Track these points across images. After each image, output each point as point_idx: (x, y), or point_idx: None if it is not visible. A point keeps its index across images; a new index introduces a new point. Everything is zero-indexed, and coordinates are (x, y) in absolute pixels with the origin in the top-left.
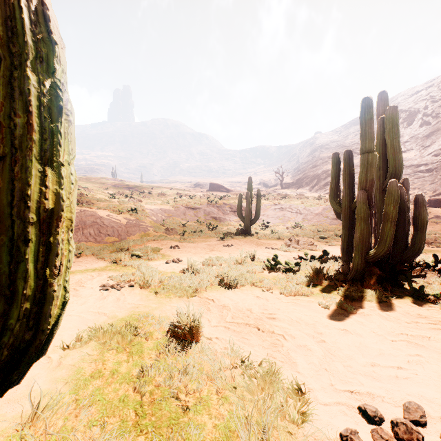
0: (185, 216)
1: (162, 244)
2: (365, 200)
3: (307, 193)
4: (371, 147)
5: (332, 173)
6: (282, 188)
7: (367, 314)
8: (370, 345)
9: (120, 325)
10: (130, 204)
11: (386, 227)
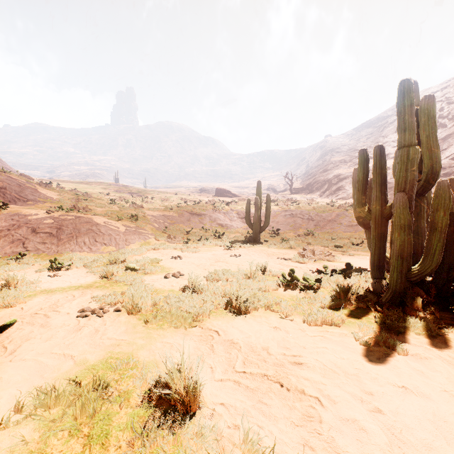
0: (190, 223)
1: (163, 254)
2: (406, 205)
3: (318, 199)
4: (412, 139)
5: (359, 174)
6: (292, 193)
7: (425, 357)
8: (450, 419)
9: (87, 378)
10: (131, 210)
11: (435, 237)
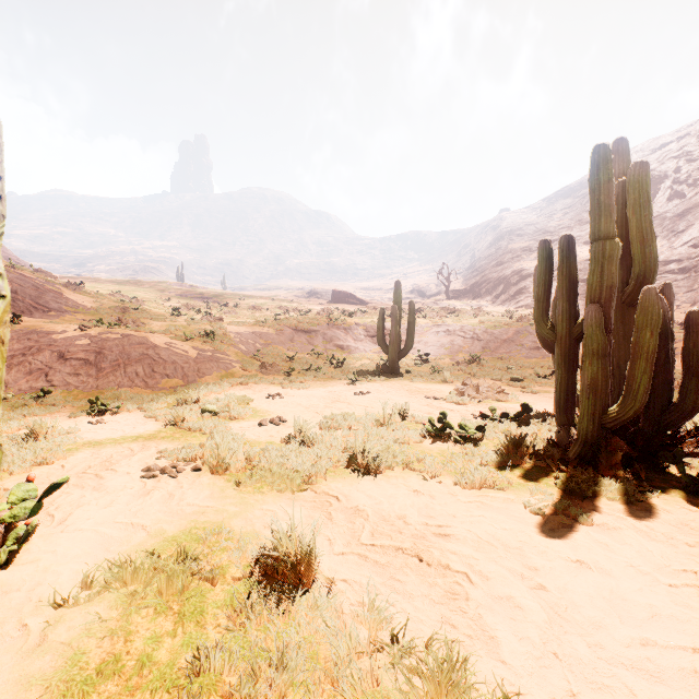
0: (293, 344)
1: (255, 391)
2: (600, 322)
3: (488, 307)
4: (610, 229)
5: (539, 275)
6: (449, 298)
7: (614, 527)
8: (631, 596)
9: (168, 551)
10: (204, 324)
11: (638, 367)
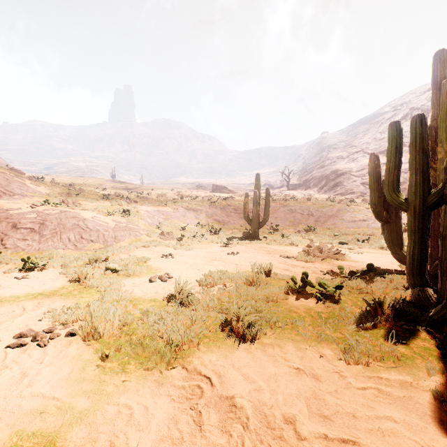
0: (185, 219)
1: (153, 251)
2: None
3: (315, 195)
4: None
5: (389, 153)
6: (289, 189)
7: None
8: None
9: None
10: (124, 205)
11: None
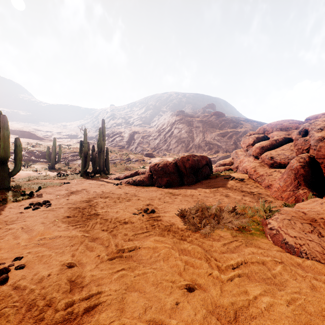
0: None
1: None
2: (83, 156)
3: None
4: (86, 142)
5: (80, 147)
6: None
7: (75, 179)
8: (70, 181)
9: None
10: None
11: (87, 162)
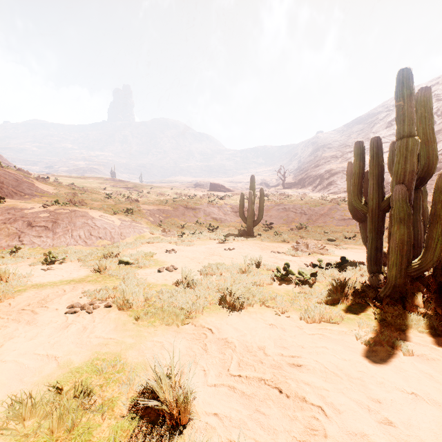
0: (184, 217)
1: (158, 247)
2: (405, 197)
3: (310, 193)
4: (412, 130)
5: (355, 166)
6: (284, 188)
7: (432, 358)
8: None
9: (70, 382)
10: (126, 204)
11: (436, 231)
